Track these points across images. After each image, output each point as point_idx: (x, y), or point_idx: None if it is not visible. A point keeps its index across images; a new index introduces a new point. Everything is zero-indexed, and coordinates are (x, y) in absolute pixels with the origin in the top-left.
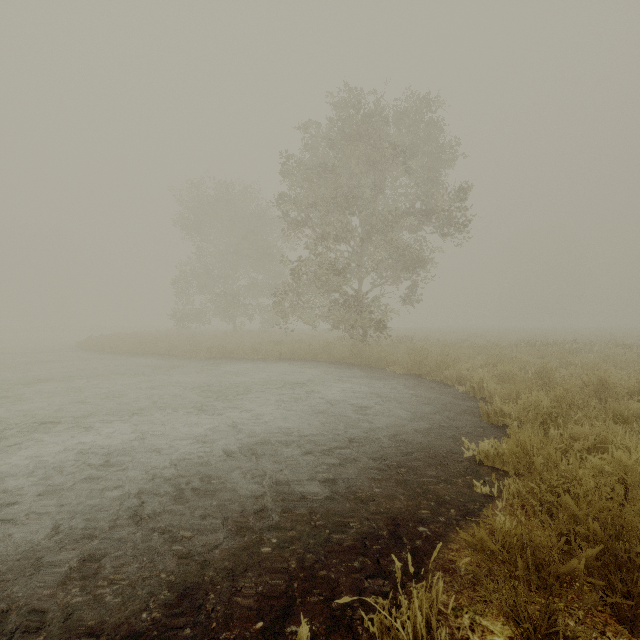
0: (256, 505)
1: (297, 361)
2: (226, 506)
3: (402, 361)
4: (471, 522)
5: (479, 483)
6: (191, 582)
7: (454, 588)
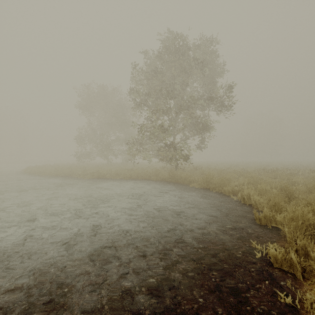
0: None
1: (140, 180)
2: None
3: (198, 180)
4: None
5: (283, 294)
6: None
7: None
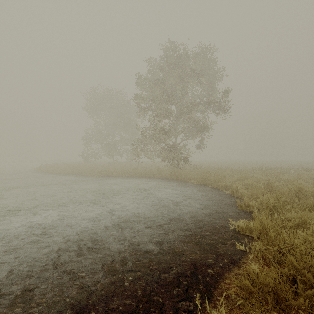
0: (121, 257)
1: (144, 177)
2: (104, 257)
3: (196, 178)
4: (236, 266)
5: (239, 244)
6: (83, 304)
7: (228, 307)
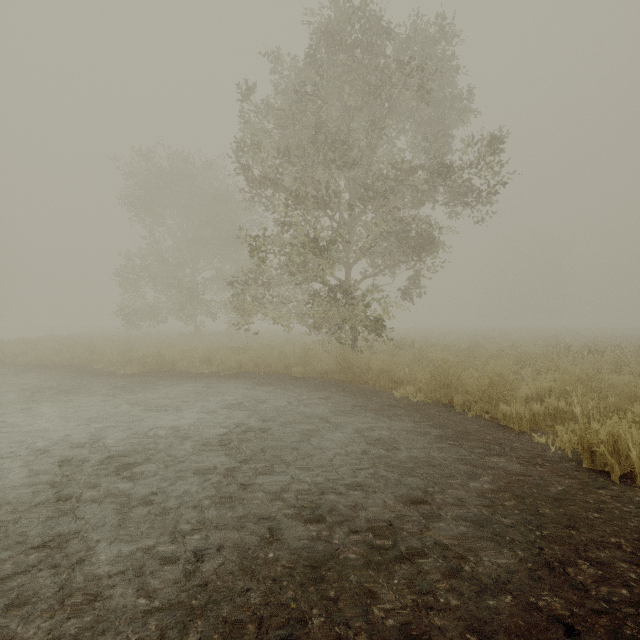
0: None
1: (262, 377)
2: None
3: (413, 378)
4: None
5: None
6: None
7: None
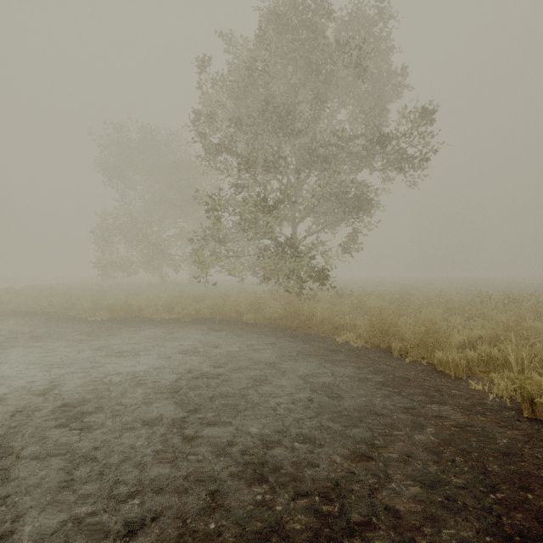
0: None
1: (217, 323)
2: None
3: (353, 325)
4: None
5: None
6: None
7: None
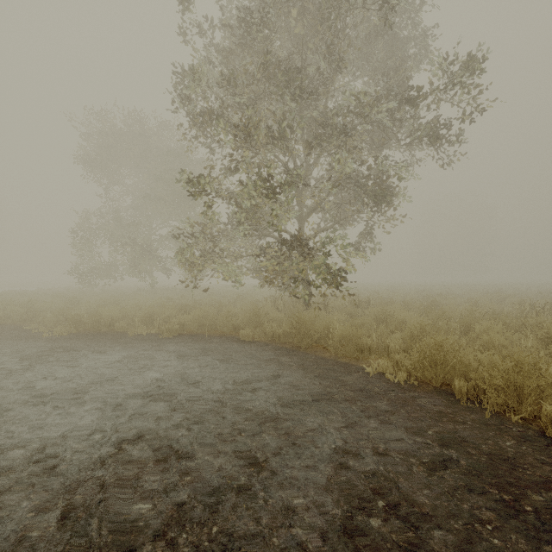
0: None
1: (205, 341)
2: None
3: (383, 346)
4: None
5: None
6: None
7: None
